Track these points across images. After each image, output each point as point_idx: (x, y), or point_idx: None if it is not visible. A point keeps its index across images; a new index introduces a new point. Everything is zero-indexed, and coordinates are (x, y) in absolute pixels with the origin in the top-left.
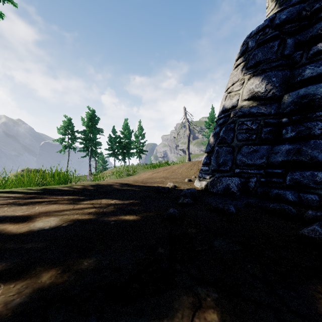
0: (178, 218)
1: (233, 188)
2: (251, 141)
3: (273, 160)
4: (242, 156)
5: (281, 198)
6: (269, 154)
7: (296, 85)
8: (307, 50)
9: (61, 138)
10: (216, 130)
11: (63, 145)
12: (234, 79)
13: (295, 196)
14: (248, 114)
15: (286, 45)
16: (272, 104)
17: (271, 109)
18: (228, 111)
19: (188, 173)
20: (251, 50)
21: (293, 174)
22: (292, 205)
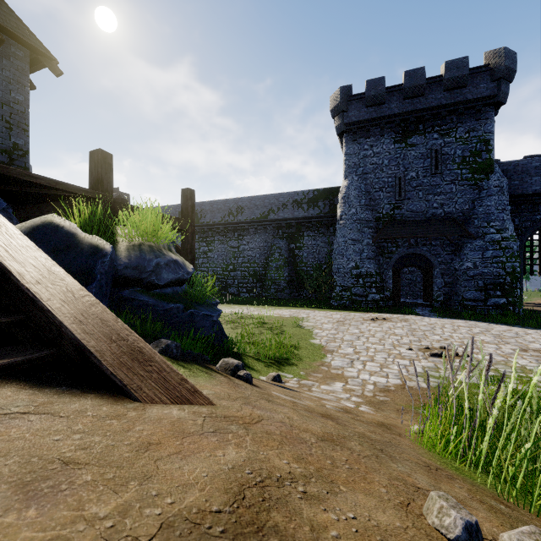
0: None
1: None
2: None
3: None
4: None
5: None
6: None
7: None
8: None
9: None
10: None
11: None
12: None
13: None
14: None
15: None
16: None
17: None
18: None
19: None
20: None
21: None
22: None
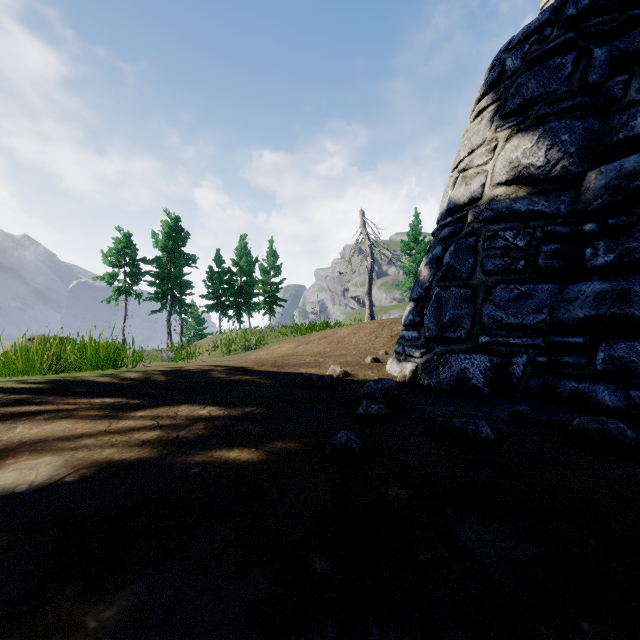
0: (359, 455)
1: (474, 379)
2: (515, 274)
3: (566, 315)
4: (496, 308)
5: (585, 401)
6: (555, 302)
7: (614, 149)
8: (638, 72)
9: (111, 274)
10: (435, 252)
11: (114, 288)
12: (473, 140)
13: (619, 398)
14: (507, 216)
15: (592, 61)
16: (562, 193)
17: (559, 203)
18: (462, 210)
19: (370, 344)
20: (513, 75)
21: (613, 348)
22: (615, 417)
